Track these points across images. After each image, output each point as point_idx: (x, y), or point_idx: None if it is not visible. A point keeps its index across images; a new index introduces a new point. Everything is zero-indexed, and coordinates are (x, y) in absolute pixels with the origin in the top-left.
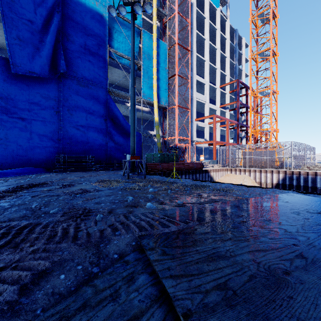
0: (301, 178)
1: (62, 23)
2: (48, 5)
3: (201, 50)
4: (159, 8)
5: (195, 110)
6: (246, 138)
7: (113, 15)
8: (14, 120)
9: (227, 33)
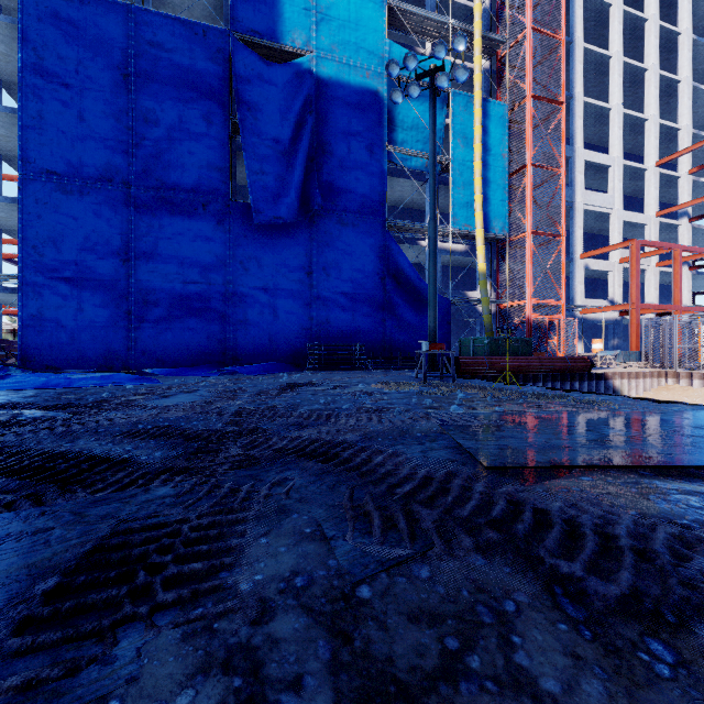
0: None
1: (316, 128)
2: (297, 108)
3: (600, 85)
4: (487, 35)
5: (580, 234)
6: None
7: (398, 102)
8: (256, 293)
9: (682, 17)
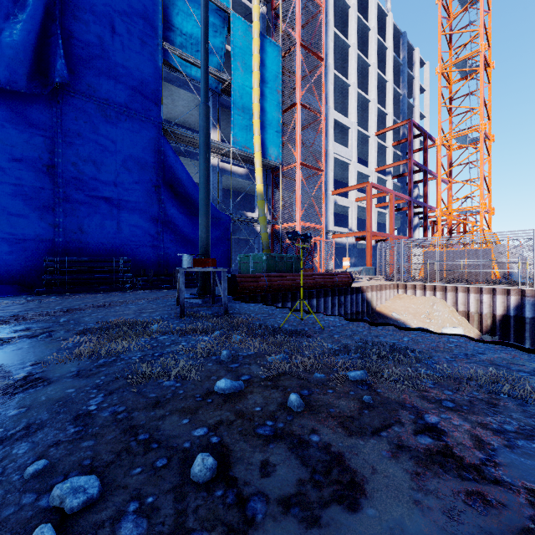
0: None
1: None
2: None
3: (342, 68)
4: None
5: (332, 175)
6: (424, 227)
7: None
8: None
9: (388, 37)
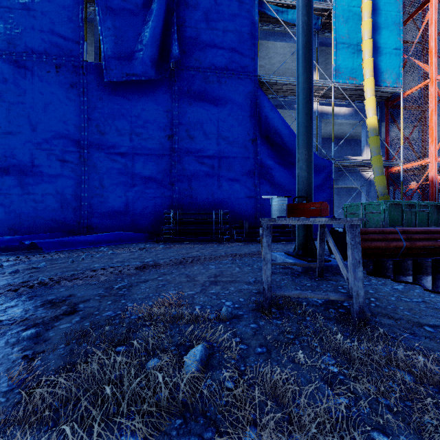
0: None
1: None
2: None
3: None
4: None
5: None
6: None
7: None
8: (112, 158)
9: None
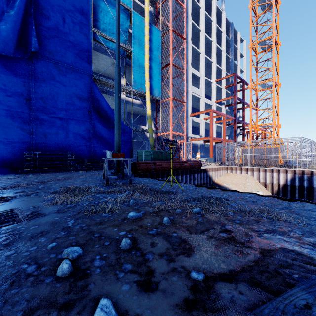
0: (313, 179)
1: None
2: None
3: (196, 43)
4: None
5: (190, 105)
6: (243, 134)
7: None
8: None
9: (223, 26)
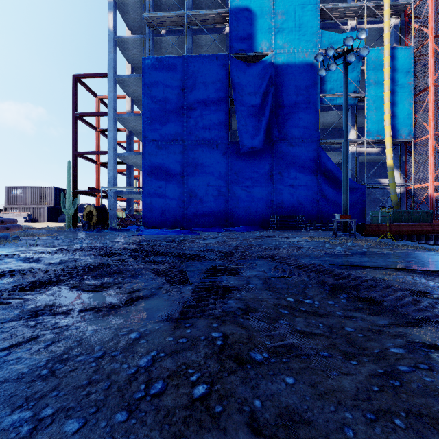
0: None
1: (275, 94)
2: (264, 85)
3: None
4: (395, 3)
5: None
6: None
7: (323, 75)
8: (242, 188)
9: None
